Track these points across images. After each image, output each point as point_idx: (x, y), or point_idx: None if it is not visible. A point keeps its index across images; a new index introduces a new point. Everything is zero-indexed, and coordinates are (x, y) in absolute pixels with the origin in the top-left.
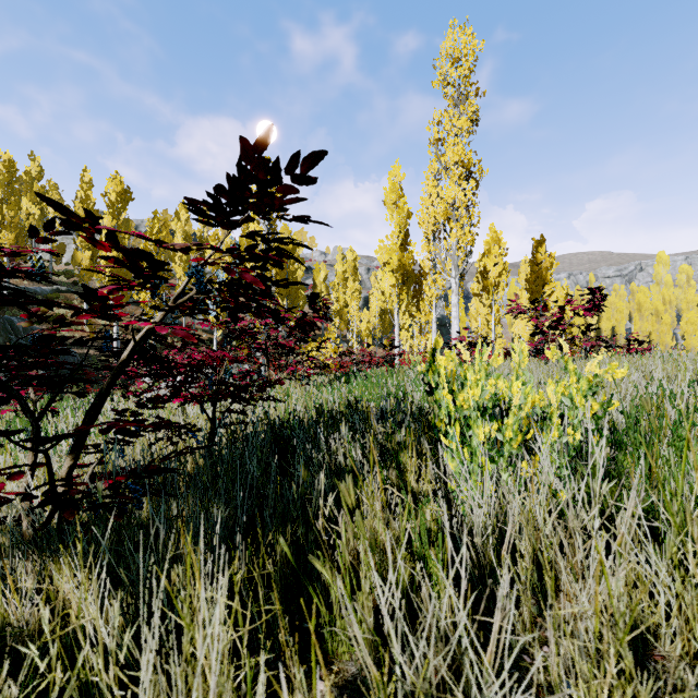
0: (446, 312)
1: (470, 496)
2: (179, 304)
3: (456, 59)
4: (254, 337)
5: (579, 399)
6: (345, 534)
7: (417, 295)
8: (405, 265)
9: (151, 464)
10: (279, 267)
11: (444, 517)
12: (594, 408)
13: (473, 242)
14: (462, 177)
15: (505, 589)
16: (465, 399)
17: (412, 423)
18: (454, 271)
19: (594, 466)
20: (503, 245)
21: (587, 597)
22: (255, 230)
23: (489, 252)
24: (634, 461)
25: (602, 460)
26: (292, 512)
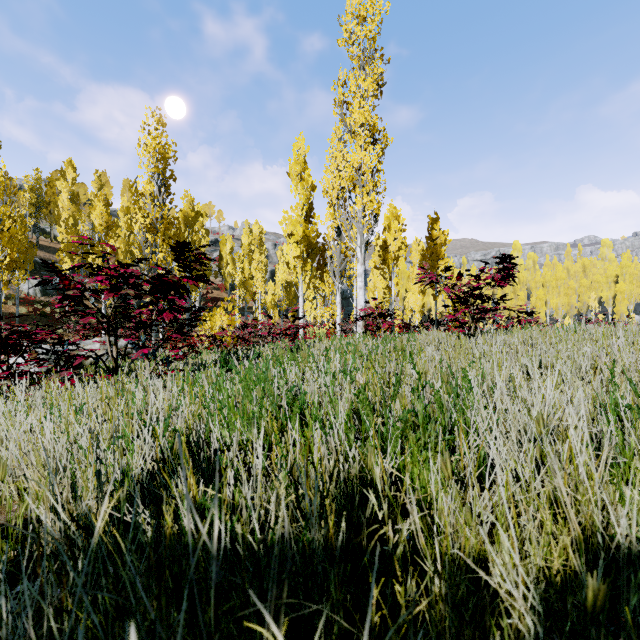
0: (349, 284)
1: None
2: None
3: (361, 19)
4: (83, 304)
5: None
6: None
7: (321, 267)
8: (309, 237)
9: None
10: None
11: None
12: None
13: (379, 210)
14: (368, 141)
15: None
16: None
17: None
18: (359, 239)
19: None
20: (402, 221)
21: None
22: None
23: (389, 227)
24: None
25: None
26: None
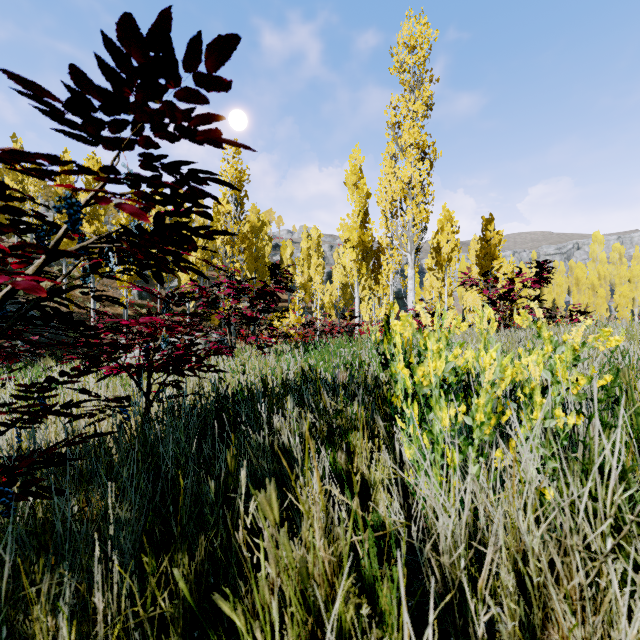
0: (403, 285)
1: (432, 497)
2: (23, 243)
3: (412, 47)
4: (216, 307)
5: (562, 373)
6: (263, 564)
7: (375, 269)
8: (364, 242)
9: (27, 457)
10: (207, 217)
11: (399, 524)
12: (580, 383)
13: (428, 219)
14: (418, 158)
15: (480, 629)
16: (425, 374)
17: (366, 396)
18: (410, 246)
19: (590, 459)
20: (455, 224)
21: (587, 637)
22: (156, 157)
23: (442, 230)
24: (632, 450)
25: (614, 460)
26: (209, 516)
